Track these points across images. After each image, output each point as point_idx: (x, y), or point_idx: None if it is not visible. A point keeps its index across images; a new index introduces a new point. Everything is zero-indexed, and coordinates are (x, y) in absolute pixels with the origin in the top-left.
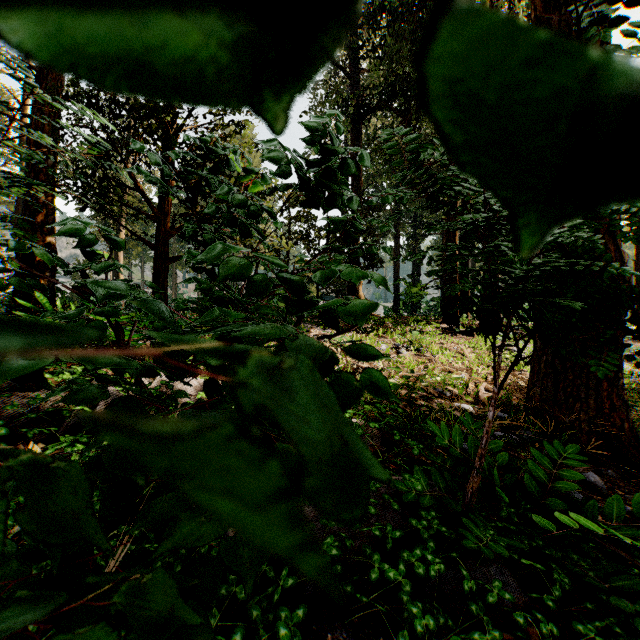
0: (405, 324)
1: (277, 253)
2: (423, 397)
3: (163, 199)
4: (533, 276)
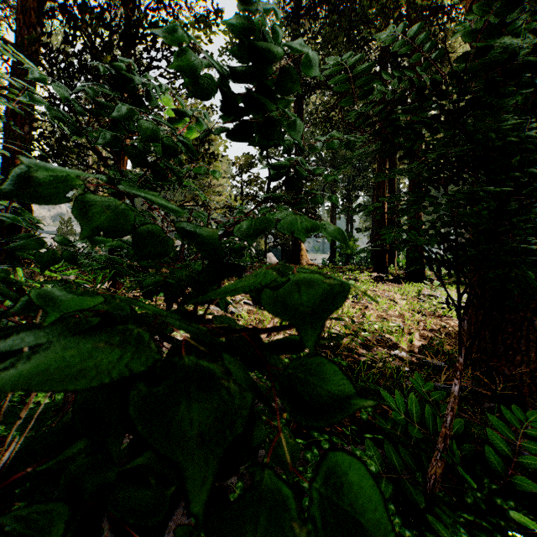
0: (341, 273)
1: (227, 210)
2: (363, 345)
3: (118, 159)
4: (520, 229)
